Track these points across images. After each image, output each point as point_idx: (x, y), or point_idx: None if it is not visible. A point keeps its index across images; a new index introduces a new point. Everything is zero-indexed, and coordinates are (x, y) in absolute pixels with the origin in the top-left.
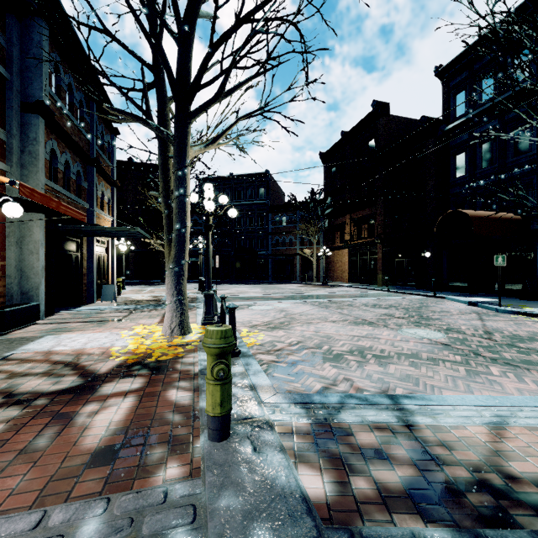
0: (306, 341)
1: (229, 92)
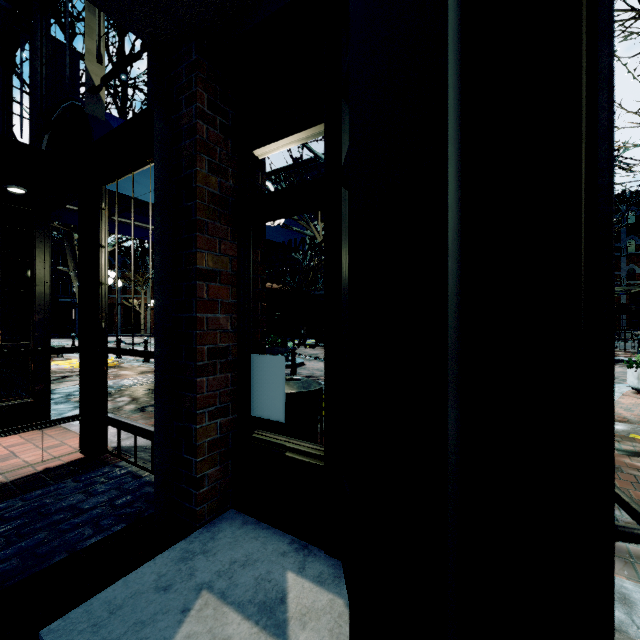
0: None
1: None
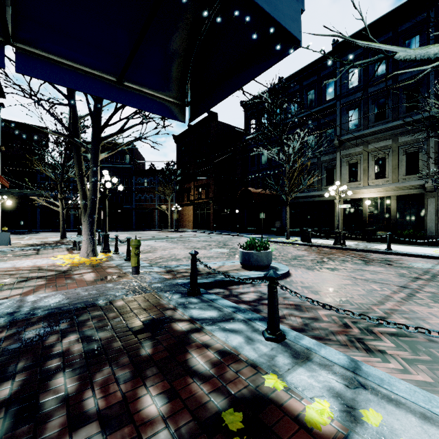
0: (164, 256)
1: (124, 131)
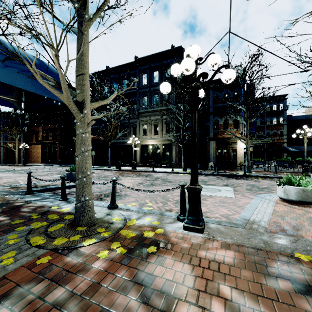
0: (10, 181)
1: None
